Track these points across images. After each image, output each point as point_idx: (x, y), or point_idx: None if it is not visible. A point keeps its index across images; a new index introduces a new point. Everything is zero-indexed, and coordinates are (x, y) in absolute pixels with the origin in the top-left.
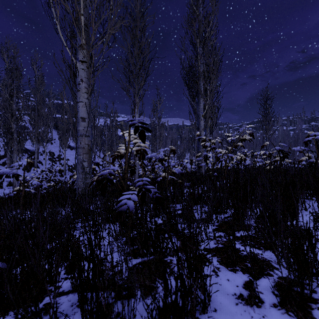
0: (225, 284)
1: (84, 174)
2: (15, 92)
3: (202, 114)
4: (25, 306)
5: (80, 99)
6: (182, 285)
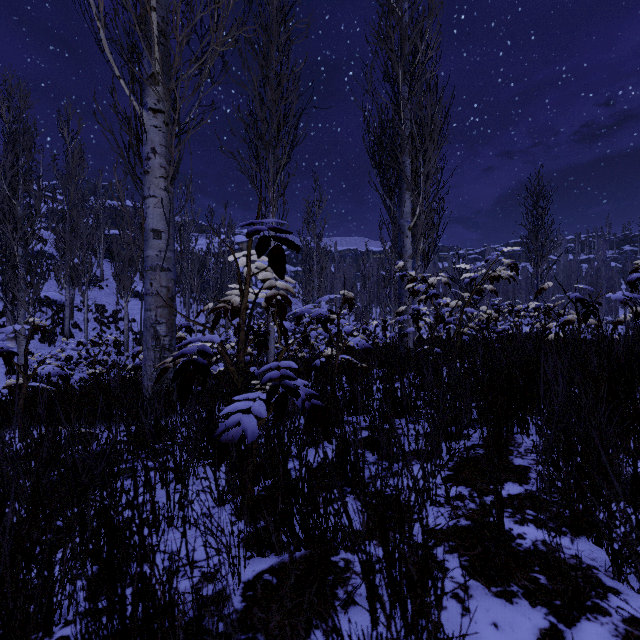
0: (489, 638)
1: (160, 350)
2: (22, 182)
3: (409, 225)
4: None
5: (151, 191)
6: None
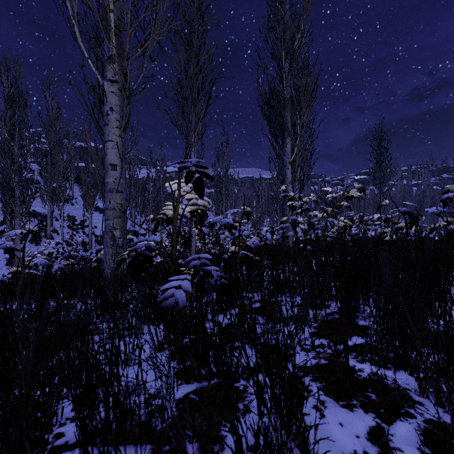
0: (337, 432)
1: (116, 248)
2: (18, 130)
3: (289, 160)
4: None
5: (110, 137)
6: (266, 444)
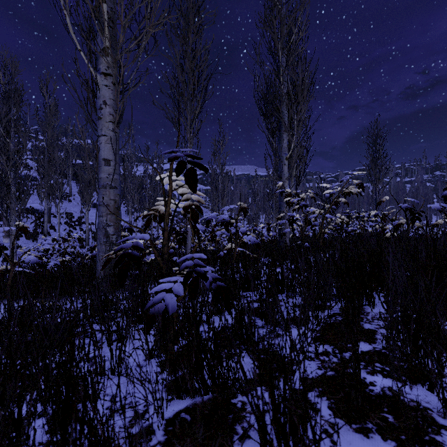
0: None
1: (109, 245)
2: (13, 126)
3: (286, 156)
4: None
5: (103, 131)
6: None
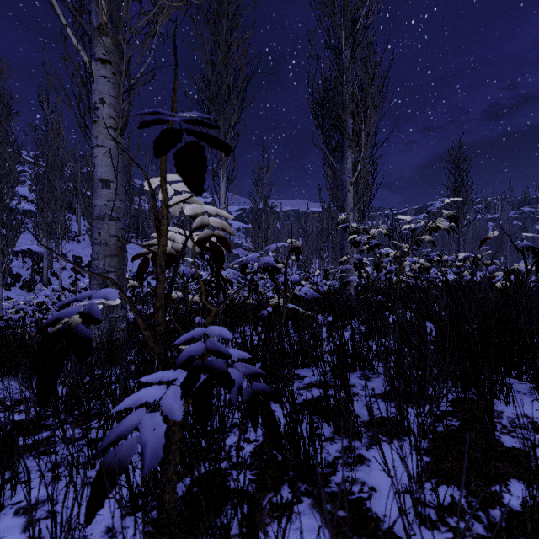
0: None
1: None
2: None
3: (350, 180)
4: None
5: (100, 141)
6: None
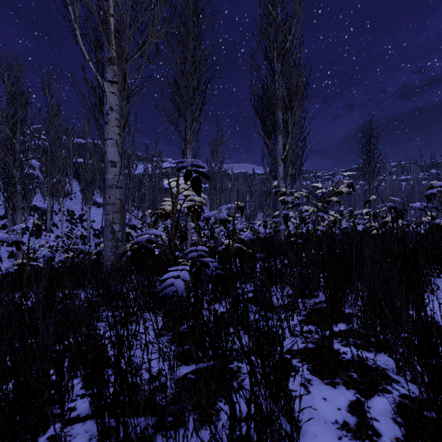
0: (321, 405)
1: (115, 241)
2: (19, 127)
3: (281, 157)
4: (19, 439)
5: (110, 135)
6: (257, 411)
